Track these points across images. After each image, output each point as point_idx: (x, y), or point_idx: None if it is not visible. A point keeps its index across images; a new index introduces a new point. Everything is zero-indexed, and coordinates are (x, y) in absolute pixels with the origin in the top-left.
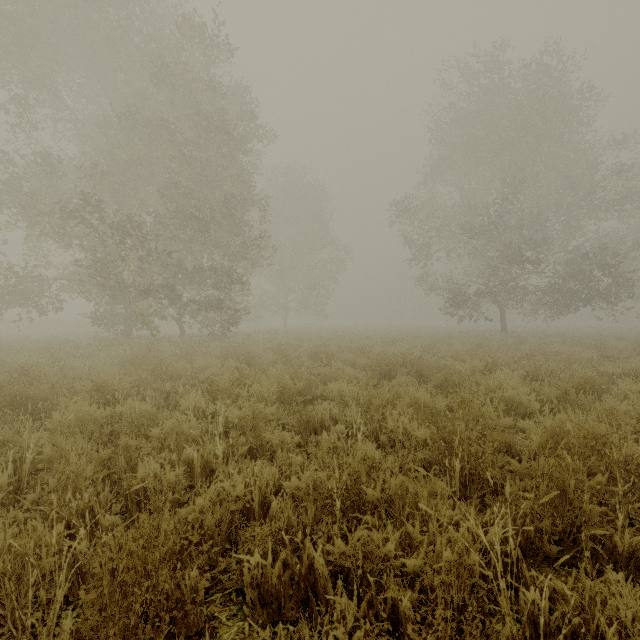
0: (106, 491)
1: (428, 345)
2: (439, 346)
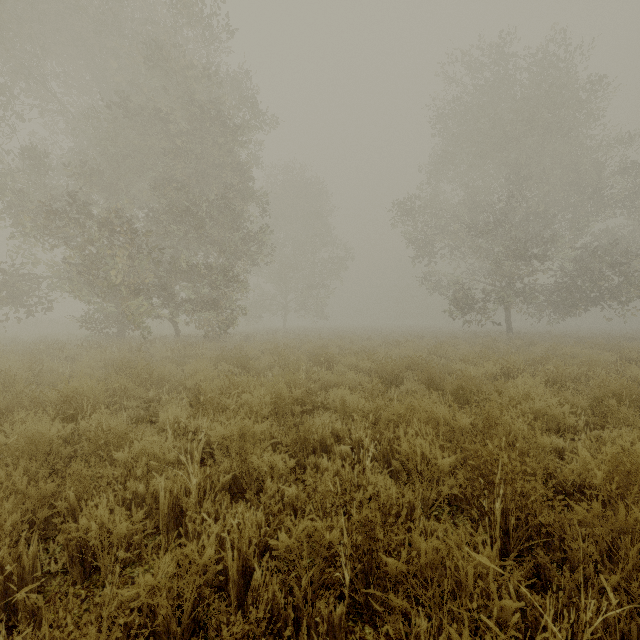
0: (15, 564)
1: (435, 347)
2: (445, 347)
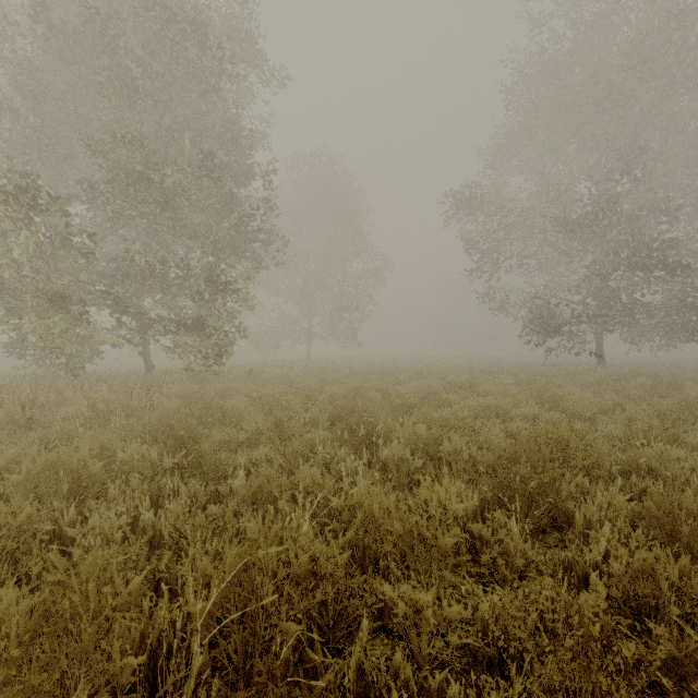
0: None
1: (550, 395)
2: (557, 394)
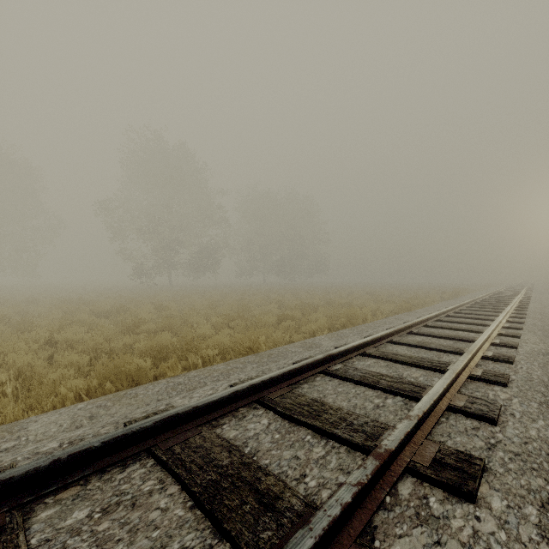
0: None
1: (101, 294)
2: (110, 294)
